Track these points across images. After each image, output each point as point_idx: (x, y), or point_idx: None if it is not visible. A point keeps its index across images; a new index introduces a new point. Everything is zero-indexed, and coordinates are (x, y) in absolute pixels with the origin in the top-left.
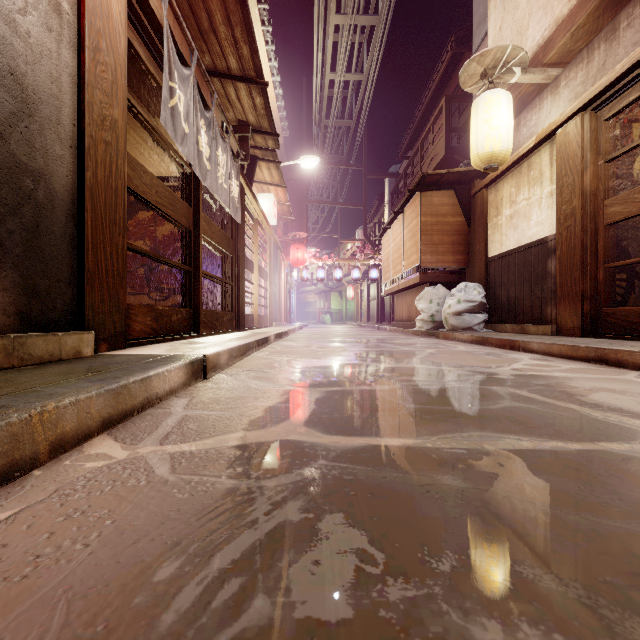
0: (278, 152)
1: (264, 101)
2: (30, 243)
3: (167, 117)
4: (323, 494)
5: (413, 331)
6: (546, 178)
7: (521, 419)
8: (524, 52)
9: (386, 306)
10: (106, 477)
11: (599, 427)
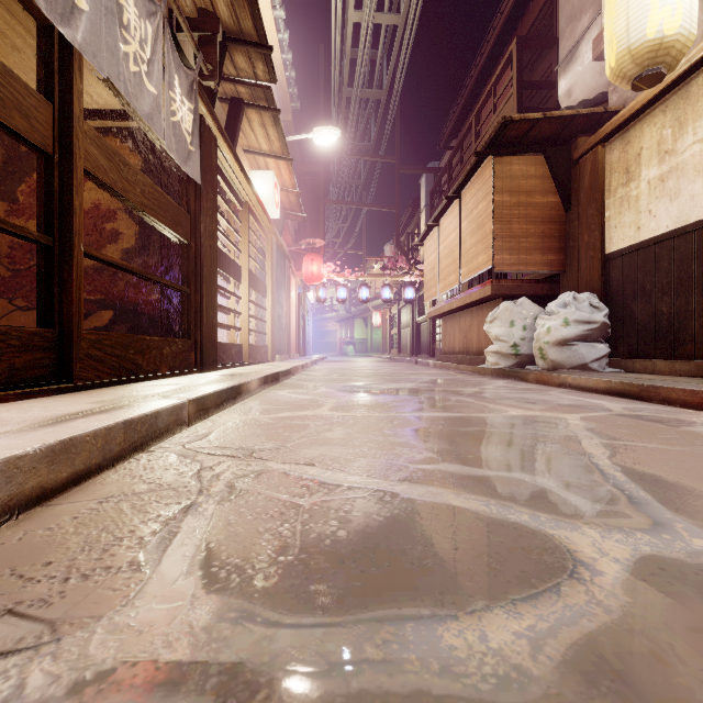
0: (286, 134)
1: None
2: None
3: None
4: None
5: (475, 368)
6: None
7: None
8: None
9: (423, 334)
10: None
11: None
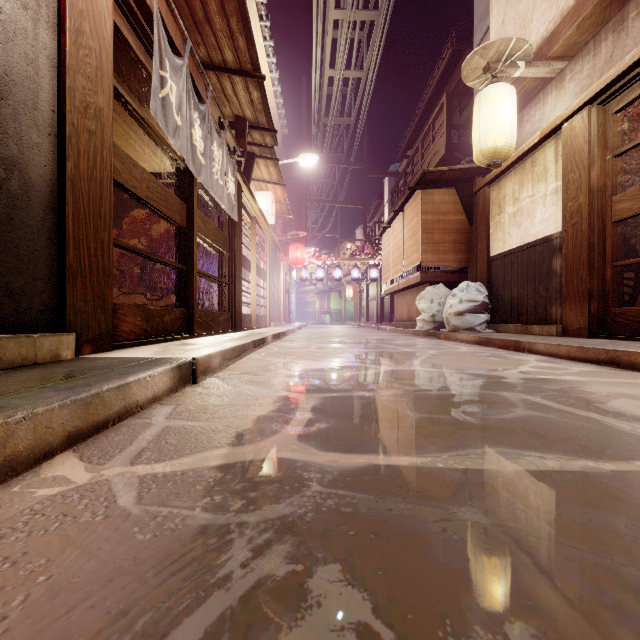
0: (277, 150)
1: (261, 96)
2: (2, 237)
3: (157, 107)
4: (316, 534)
5: (413, 331)
6: (551, 174)
7: (540, 431)
8: (528, 45)
9: (386, 306)
10: (56, 510)
11: (629, 441)
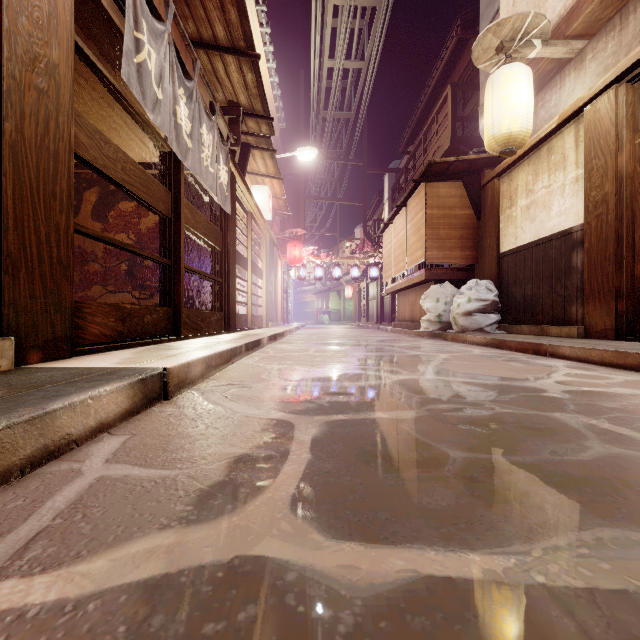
0: (274, 145)
1: (256, 78)
2: None
3: (131, 73)
4: None
5: (417, 332)
6: (570, 162)
7: None
8: (547, 20)
9: (386, 306)
10: None
11: None
